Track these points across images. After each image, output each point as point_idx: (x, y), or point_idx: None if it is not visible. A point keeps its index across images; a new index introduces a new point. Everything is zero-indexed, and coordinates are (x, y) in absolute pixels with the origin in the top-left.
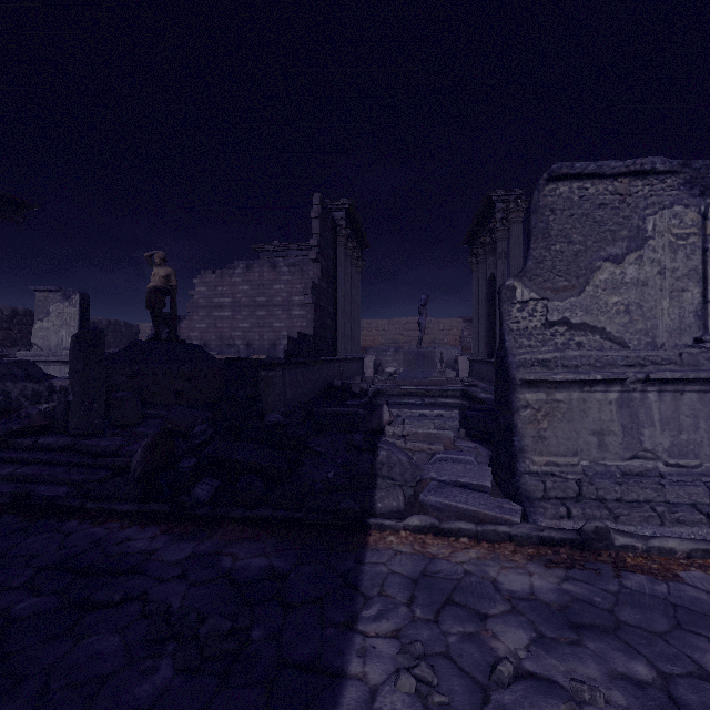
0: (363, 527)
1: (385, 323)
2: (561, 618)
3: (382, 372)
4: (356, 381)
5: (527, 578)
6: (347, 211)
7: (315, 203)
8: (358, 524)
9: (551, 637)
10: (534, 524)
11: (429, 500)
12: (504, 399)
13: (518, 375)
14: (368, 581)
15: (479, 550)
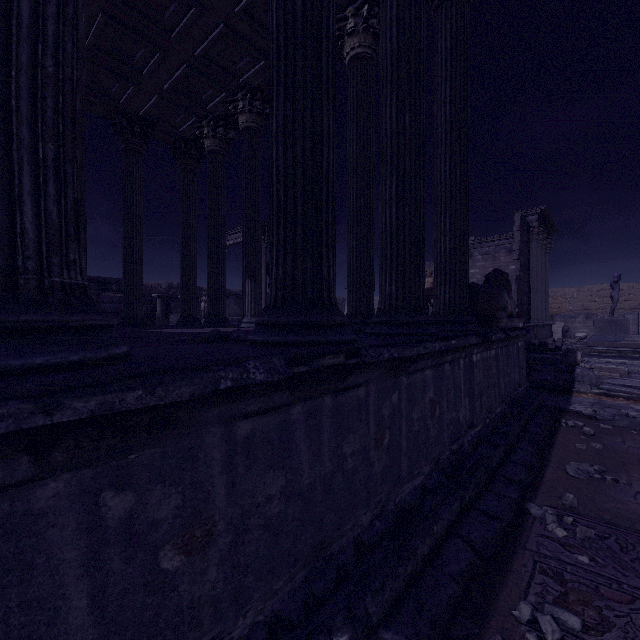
0: (569, 391)
1: (573, 291)
2: None
3: (570, 337)
4: (548, 341)
5: None
6: (539, 214)
7: (516, 220)
8: (567, 390)
9: None
10: None
11: (604, 387)
12: None
13: None
14: (574, 401)
15: (628, 402)
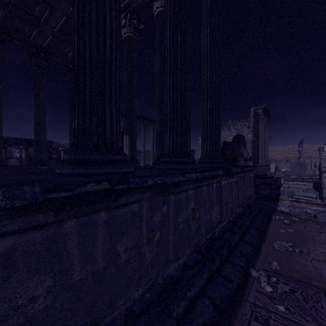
0: (277, 199)
1: (280, 148)
2: (322, 211)
3: (278, 171)
4: (267, 173)
5: (317, 208)
6: (263, 108)
7: (251, 111)
8: (276, 199)
9: (317, 212)
10: (323, 202)
11: (295, 197)
12: (320, 176)
13: (322, 169)
14: (279, 204)
15: (307, 205)
